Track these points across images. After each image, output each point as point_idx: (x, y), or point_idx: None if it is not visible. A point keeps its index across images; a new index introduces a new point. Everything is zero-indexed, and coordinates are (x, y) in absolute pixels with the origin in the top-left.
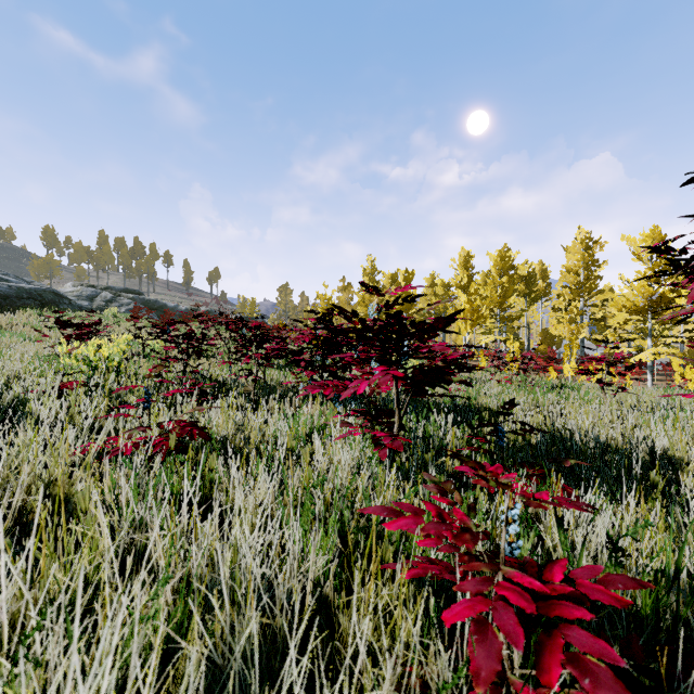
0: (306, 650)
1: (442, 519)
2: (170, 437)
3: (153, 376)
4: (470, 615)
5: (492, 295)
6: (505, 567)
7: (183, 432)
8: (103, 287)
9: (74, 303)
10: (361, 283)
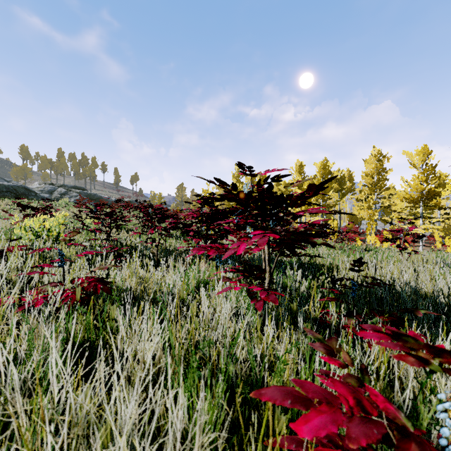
0: None
1: (366, 413)
2: (77, 291)
3: (67, 240)
4: None
5: None
6: None
7: (89, 286)
8: (59, 185)
9: (39, 195)
10: (238, 164)
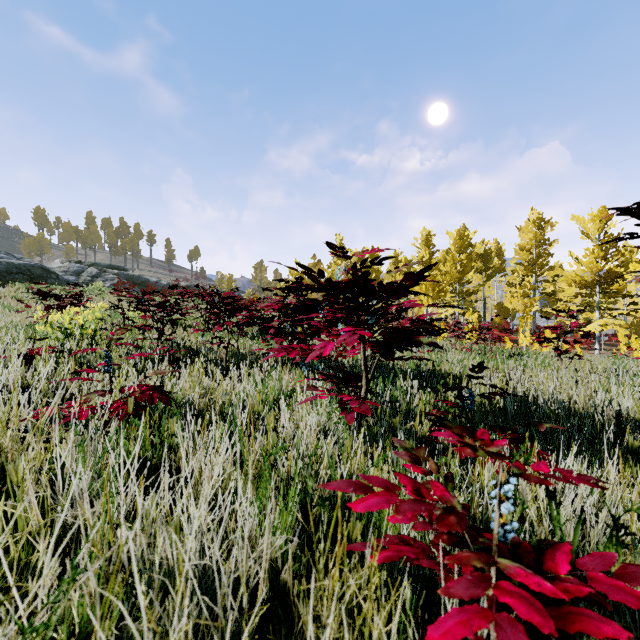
0: (263, 638)
1: (421, 497)
2: (129, 401)
3: (115, 339)
4: (466, 635)
5: (452, 271)
6: (503, 560)
7: (143, 396)
8: (89, 264)
9: (61, 277)
10: (328, 244)
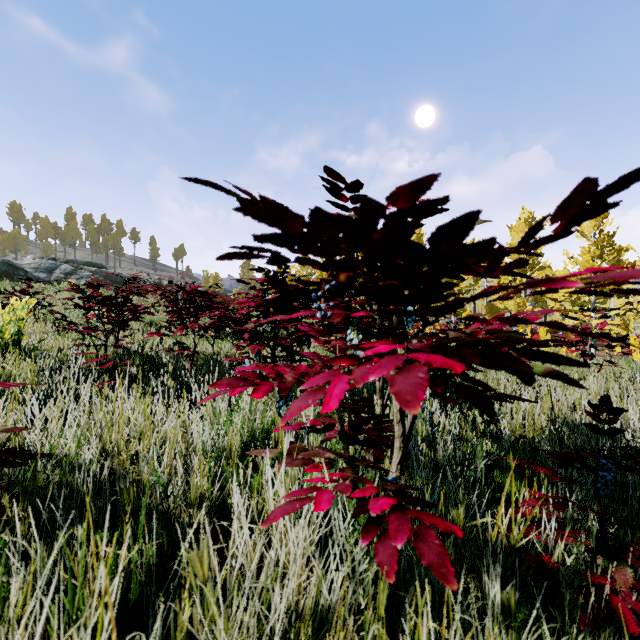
0: None
1: None
2: None
3: None
4: None
5: None
6: None
7: None
8: (65, 260)
9: (31, 274)
10: (328, 181)
